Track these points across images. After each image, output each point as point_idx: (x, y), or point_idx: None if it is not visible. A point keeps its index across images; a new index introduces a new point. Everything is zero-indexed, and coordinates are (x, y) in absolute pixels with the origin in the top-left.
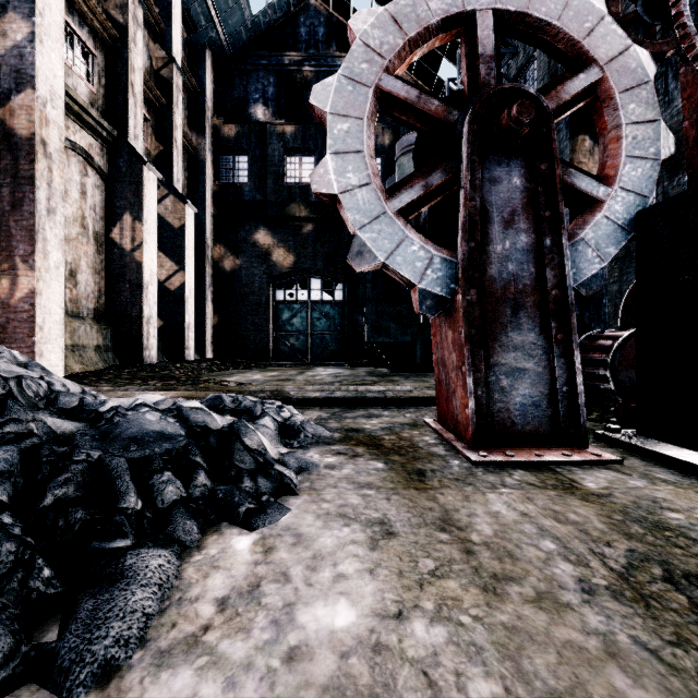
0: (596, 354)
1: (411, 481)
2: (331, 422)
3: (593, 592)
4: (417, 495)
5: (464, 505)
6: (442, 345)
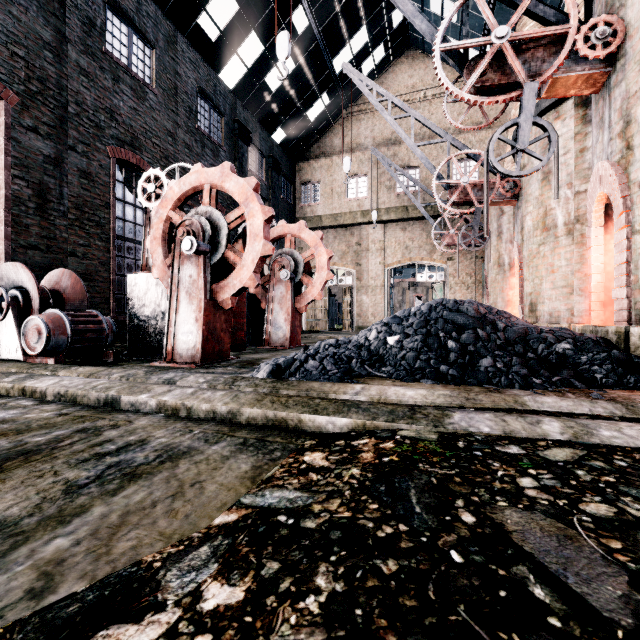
0: (92, 326)
1: (264, 358)
2: (243, 371)
3: (269, 353)
4: (269, 357)
5: (263, 356)
6: (215, 321)
